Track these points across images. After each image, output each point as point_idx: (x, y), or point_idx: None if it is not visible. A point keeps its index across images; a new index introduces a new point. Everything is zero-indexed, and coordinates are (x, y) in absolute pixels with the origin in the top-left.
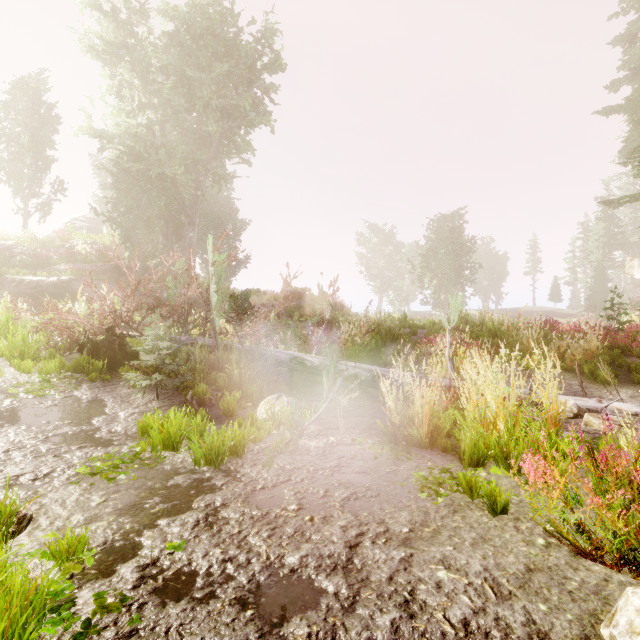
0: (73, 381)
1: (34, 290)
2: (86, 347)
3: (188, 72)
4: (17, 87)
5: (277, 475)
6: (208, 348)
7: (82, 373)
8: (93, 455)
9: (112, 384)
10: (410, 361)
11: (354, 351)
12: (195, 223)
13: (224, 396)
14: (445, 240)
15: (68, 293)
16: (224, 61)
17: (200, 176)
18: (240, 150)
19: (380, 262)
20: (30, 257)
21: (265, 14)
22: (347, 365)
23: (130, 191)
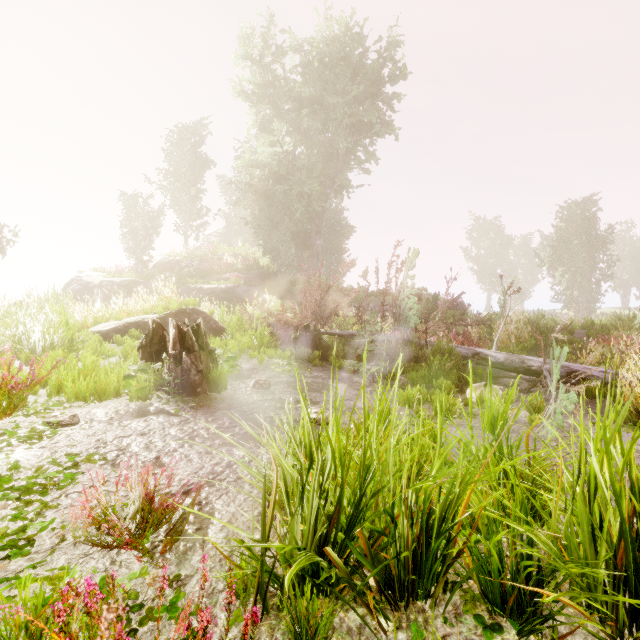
0: (302, 365)
1: (210, 295)
2: (299, 340)
3: (329, 100)
4: (180, 133)
5: (557, 439)
6: (395, 342)
7: (301, 360)
8: (400, 413)
9: (328, 369)
10: (592, 360)
11: (518, 349)
12: (321, 232)
13: (433, 382)
14: (578, 230)
15: (233, 297)
16: (350, 81)
17: (327, 189)
18: (360, 160)
19: (489, 258)
20: (195, 269)
21: (390, 29)
22: (536, 360)
23: (273, 209)
